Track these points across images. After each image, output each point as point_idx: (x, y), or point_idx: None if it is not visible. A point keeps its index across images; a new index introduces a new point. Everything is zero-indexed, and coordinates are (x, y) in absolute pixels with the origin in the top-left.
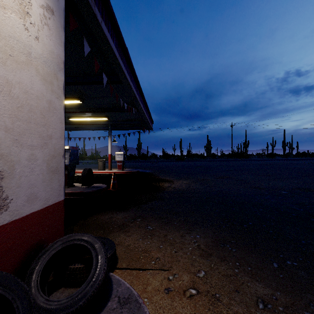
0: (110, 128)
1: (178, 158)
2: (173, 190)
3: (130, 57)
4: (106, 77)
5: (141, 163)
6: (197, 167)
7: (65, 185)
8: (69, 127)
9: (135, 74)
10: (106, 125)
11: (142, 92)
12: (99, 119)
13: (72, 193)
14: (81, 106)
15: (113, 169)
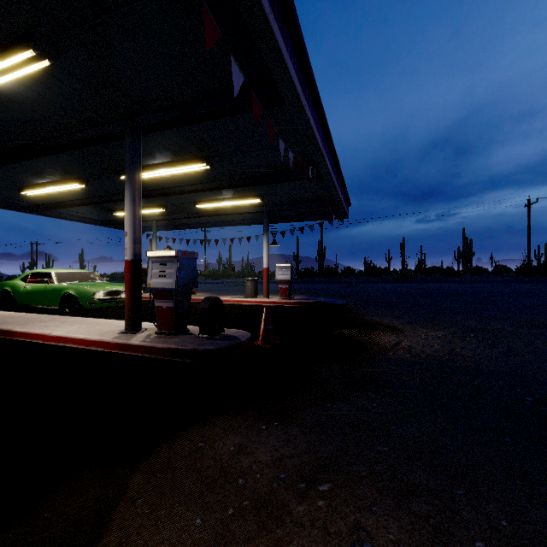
0: (266, 218)
1: (400, 276)
2: (410, 356)
3: (300, 30)
4: (239, 72)
5: (325, 284)
6: (449, 295)
7: (170, 330)
8: (200, 223)
9: (313, 82)
10: (260, 215)
11: (327, 132)
12: (246, 204)
13: (177, 351)
14: (211, 177)
15: (273, 295)
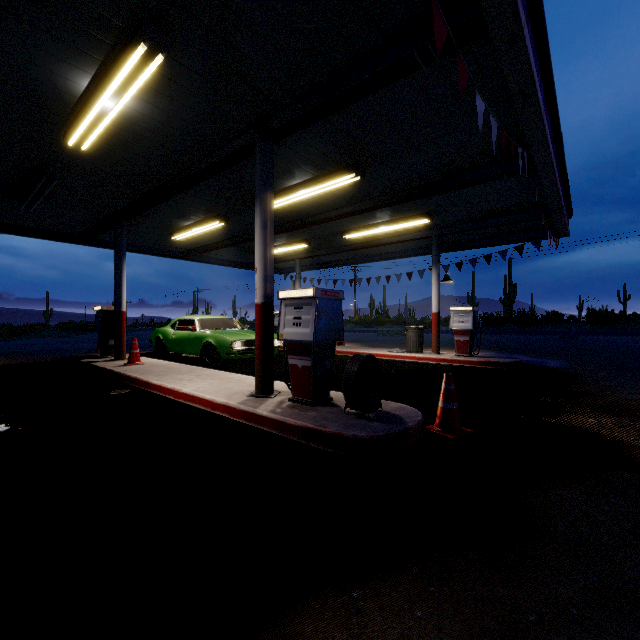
0: (436, 246)
1: None
2: None
3: None
4: None
5: (521, 336)
6: None
7: (307, 398)
8: (349, 259)
9: None
10: (426, 243)
11: (551, 86)
12: (407, 228)
13: (314, 433)
14: (362, 194)
15: (443, 349)
